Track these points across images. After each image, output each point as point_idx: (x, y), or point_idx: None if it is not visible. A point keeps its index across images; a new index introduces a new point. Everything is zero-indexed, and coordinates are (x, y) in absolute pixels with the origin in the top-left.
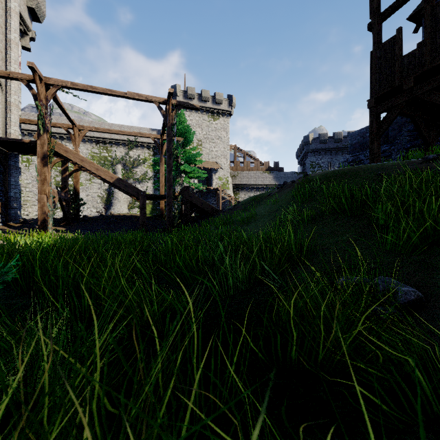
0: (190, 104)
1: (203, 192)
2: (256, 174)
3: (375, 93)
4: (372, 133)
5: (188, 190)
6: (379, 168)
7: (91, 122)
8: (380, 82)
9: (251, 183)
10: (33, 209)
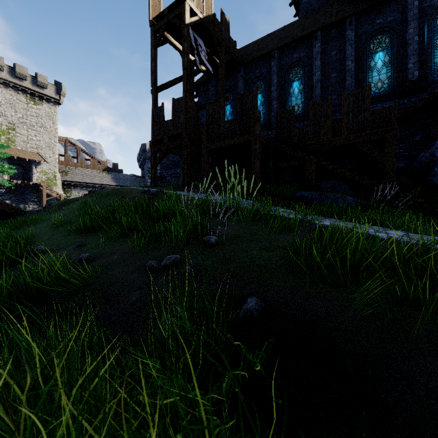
0: None
1: (17, 187)
2: (93, 172)
3: (153, 138)
4: (152, 163)
5: None
6: (128, 192)
7: None
8: (155, 132)
9: (87, 181)
10: None
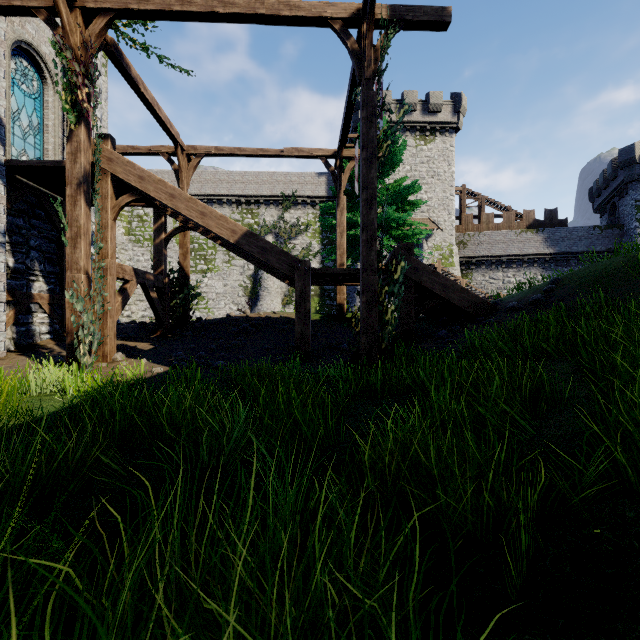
0: (424, 16)
1: None
2: (507, 235)
3: None
4: None
5: (410, 255)
6: None
7: (230, 173)
8: None
9: (497, 253)
10: (138, 307)
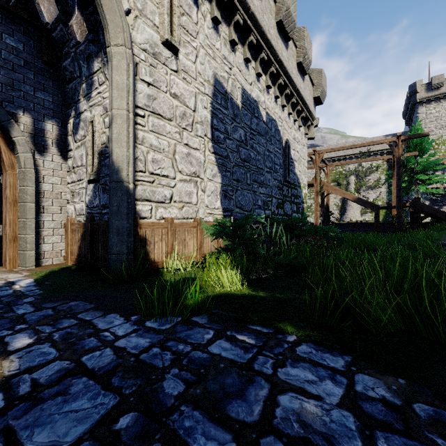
0: (419, 134)
1: None
2: None
3: None
4: None
5: (418, 201)
6: None
7: (329, 146)
8: None
9: None
10: None
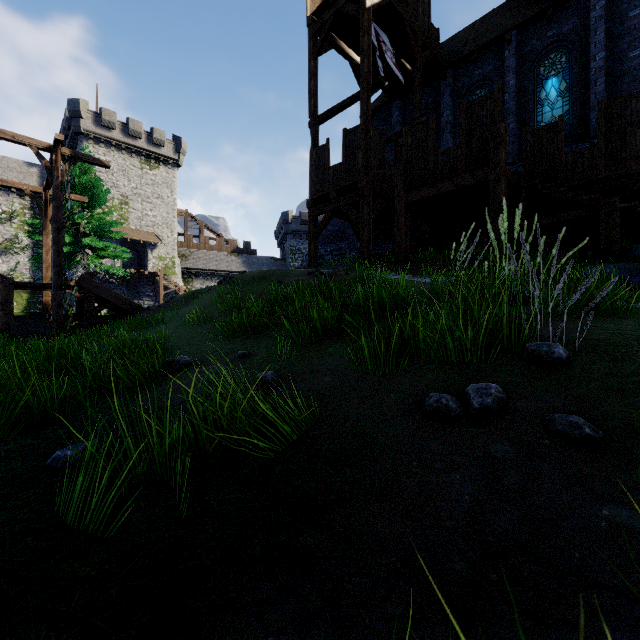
0: (95, 159)
1: (131, 278)
2: (219, 255)
3: (312, 194)
4: (311, 233)
5: (93, 279)
6: (285, 275)
7: None
8: (316, 185)
9: (212, 268)
10: None
